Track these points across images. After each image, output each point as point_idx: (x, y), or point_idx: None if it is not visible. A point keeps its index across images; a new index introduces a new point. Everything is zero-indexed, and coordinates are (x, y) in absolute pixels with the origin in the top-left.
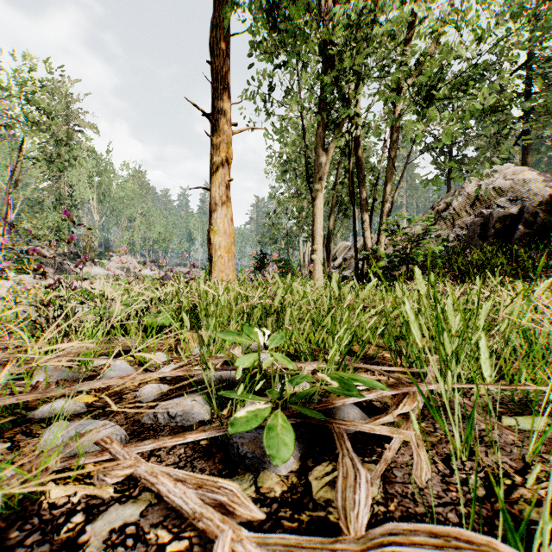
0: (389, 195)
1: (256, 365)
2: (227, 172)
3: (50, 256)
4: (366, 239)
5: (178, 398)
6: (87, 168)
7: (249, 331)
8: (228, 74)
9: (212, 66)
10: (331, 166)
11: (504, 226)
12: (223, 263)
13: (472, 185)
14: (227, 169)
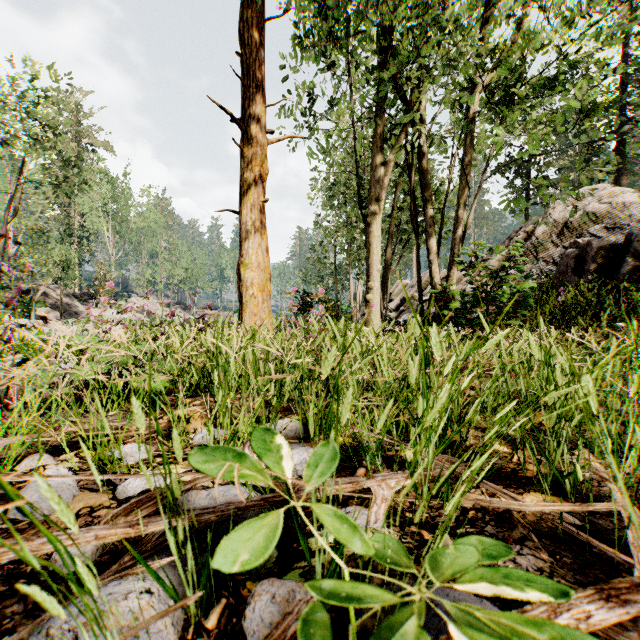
0: (462, 220)
1: (285, 492)
2: (261, 191)
3: (57, 297)
4: (434, 274)
5: (119, 578)
6: (101, 194)
7: (266, 443)
8: (262, 69)
9: (242, 59)
10: (388, 188)
11: (605, 258)
12: (257, 304)
13: (559, 211)
14: (261, 187)
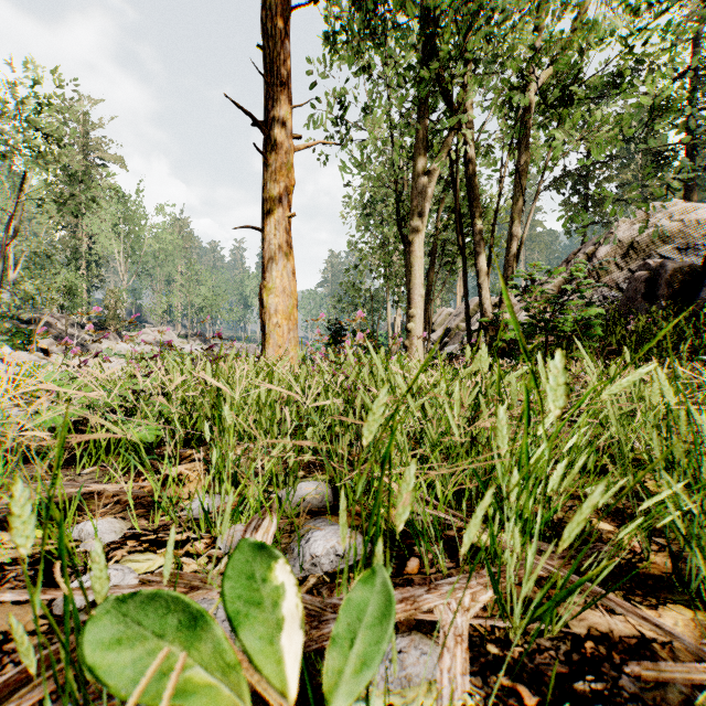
0: (517, 238)
1: None
2: (286, 205)
3: (62, 327)
4: (485, 300)
5: None
6: (111, 213)
7: (248, 587)
8: (287, 64)
9: (265, 52)
10: (431, 205)
11: (681, 282)
12: (281, 334)
13: (624, 229)
14: (286, 200)
